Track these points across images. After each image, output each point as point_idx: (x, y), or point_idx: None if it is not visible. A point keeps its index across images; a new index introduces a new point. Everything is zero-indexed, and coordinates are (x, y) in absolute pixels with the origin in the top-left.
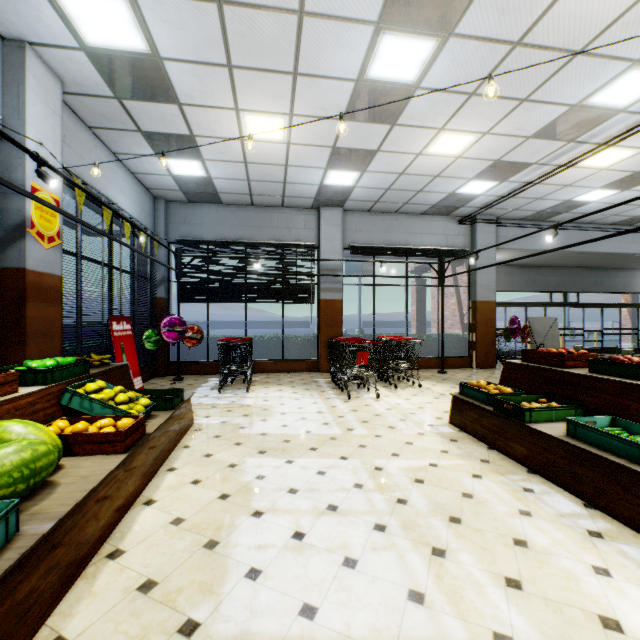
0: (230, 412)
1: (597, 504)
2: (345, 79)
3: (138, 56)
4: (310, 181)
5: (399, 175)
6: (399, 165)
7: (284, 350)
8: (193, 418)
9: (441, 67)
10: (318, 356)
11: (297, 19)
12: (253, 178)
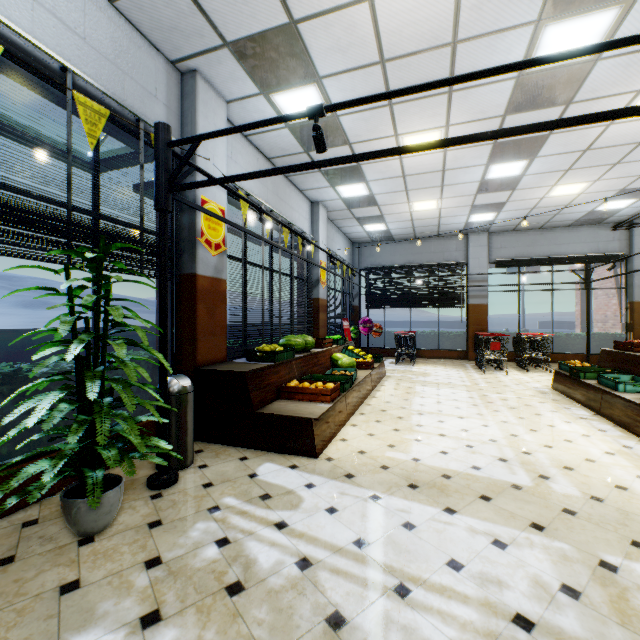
0: (404, 373)
1: (599, 413)
2: (473, 182)
3: (363, 196)
4: (458, 222)
5: (531, 209)
6: (528, 205)
7: (439, 342)
8: (385, 372)
9: (536, 166)
10: (467, 348)
11: (441, 172)
12: (416, 226)
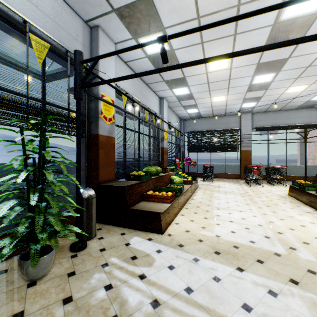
0: (208, 186)
1: None
2: (245, 85)
3: (186, 94)
4: (235, 107)
5: (275, 100)
6: (274, 98)
7: (225, 170)
8: (198, 185)
9: (280, 76)
10: (240, 173)
11: (228, 80)
12: (214, 110)
